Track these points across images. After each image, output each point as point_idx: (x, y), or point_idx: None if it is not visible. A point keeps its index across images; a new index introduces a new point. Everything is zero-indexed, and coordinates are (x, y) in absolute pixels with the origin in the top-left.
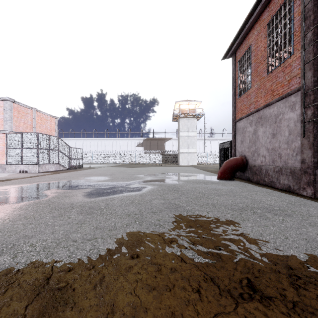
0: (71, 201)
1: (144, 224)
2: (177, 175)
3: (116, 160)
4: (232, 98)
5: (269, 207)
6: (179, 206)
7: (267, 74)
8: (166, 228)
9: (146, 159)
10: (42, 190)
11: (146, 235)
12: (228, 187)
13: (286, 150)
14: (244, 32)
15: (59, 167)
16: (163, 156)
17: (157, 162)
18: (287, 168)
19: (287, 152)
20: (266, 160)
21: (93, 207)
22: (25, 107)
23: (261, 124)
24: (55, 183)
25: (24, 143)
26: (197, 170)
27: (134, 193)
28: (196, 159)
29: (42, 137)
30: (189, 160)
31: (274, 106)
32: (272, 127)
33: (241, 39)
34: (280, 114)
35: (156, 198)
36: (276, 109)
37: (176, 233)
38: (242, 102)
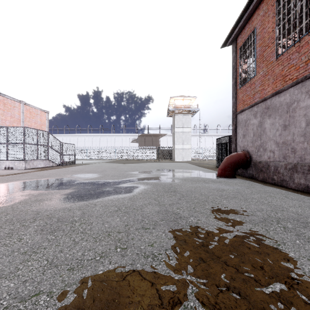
0: (38, 209)
1: (129, 255)
2: (173, 171)
3: (110, 156)
4: (232, 88)
5: (300, 219)
6: (179, 217)
7: (276, 57)
8: (163, 263)
9: (141, 155)
10: (14, 191)
11: (128, 283)
12: (233, 186)
13: (302, 143)
14: (248, 13)
15: (49, 163)
16: (158, 152)
17: (151, 158)
18: (305, 165)
19: (304, 146)
20: (274, 155)
21: (64, 218)
22: (12, 100)
23: (268, 115)
24: (35, 181)
25: (10, 137)
26: (193, 166)
27: (123, 195)
28: (191, 155)
29: (30, 131)
30: (183, 156)
31: (285, 93)
32: (283, 118)
33: (244, 23)
34: (295, 101)
35: (149, 203)
36: (288, 97)
37: (179, 278)
38: (244, 92)
